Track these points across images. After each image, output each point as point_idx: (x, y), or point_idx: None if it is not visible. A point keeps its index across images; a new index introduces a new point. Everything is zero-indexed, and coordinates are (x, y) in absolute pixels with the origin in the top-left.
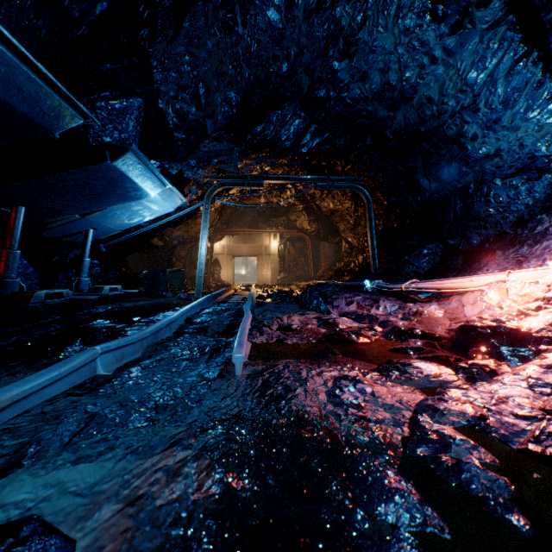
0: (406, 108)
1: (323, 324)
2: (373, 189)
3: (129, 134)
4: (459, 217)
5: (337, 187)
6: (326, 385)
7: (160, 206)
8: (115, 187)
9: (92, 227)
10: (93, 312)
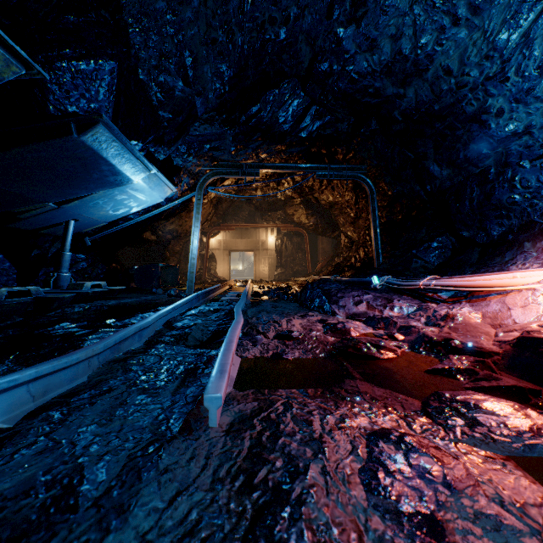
0: (419, 83)
1: (331, 331)
2: (376, 178)
3: (100, 104)
4: (476, 206)
5: (338, 176)
6: (357, 456)
7: (148, 196)
8: (89, 170)
9: (73, 218)
10: (67, 312)
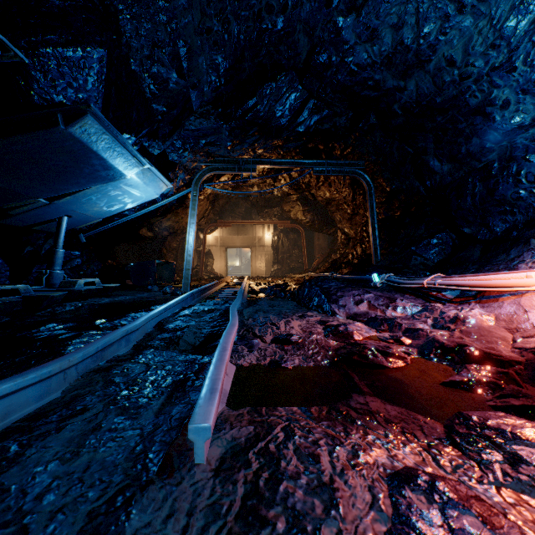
0: (420, 75)
1: (333, 334)
2: (374, 174)
3: (89, 94)
4: (478, 202)
5: (336, 172)
6: (380, 512)
7: (142, 192)
8: (79, 164)
9: (66, 214)
10: (57, 311)
